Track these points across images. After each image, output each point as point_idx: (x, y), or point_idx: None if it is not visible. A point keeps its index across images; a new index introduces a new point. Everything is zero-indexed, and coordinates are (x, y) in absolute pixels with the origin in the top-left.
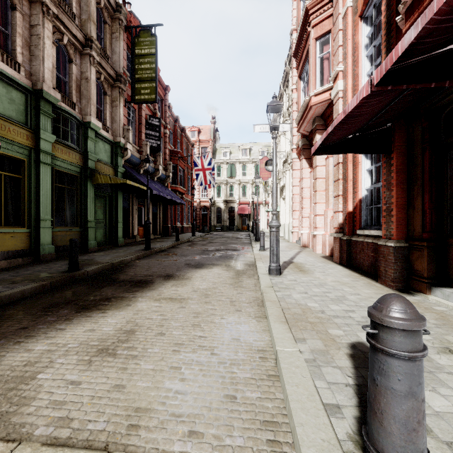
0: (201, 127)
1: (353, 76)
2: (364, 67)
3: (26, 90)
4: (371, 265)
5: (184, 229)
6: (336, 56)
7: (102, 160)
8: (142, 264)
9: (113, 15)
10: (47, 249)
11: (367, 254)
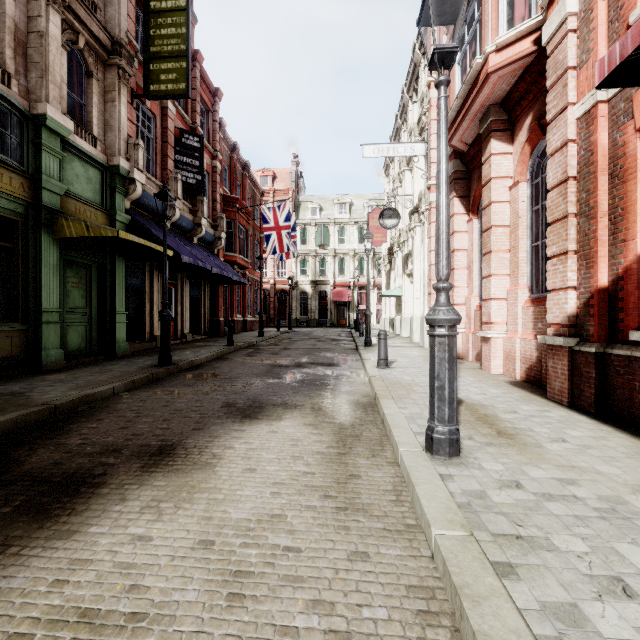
0: (277, 170)
1: None
2: None
3: None
4: None
5: (247, 325)
6: None
7: (82, 196)
8: (129, 404)
9: None
10: None
11: None
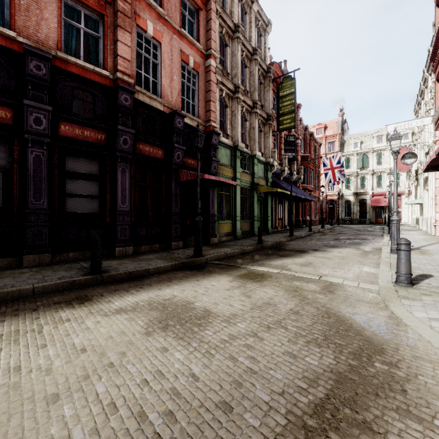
0: (327, 122)
1: None
2: None
3: (231, 148)
4: None
5: (312, 222)
6: None
7: (260, 176)
8: (293, 244)
9: (265, 75)
10: (239, 232)
11: None
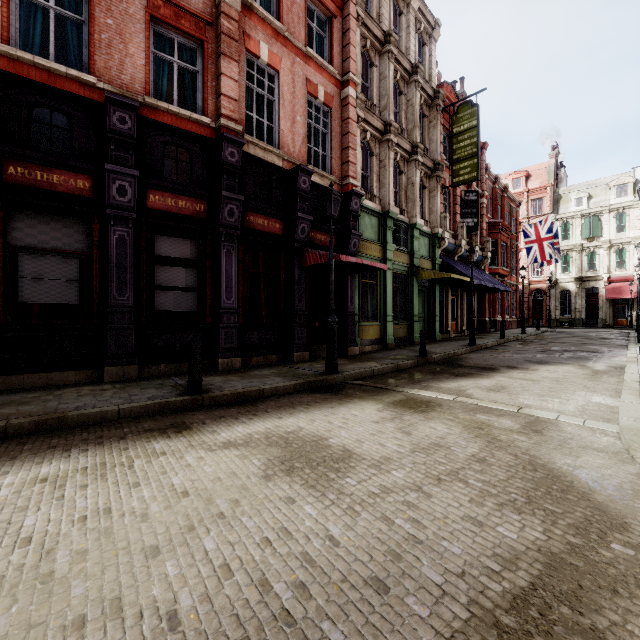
0: (530, 168)
1: None
2: None
3: (378, 215)
4: None
5: (506, 324)
6: None
7: (422, 255)
8: (475, 357)
9: (431, 104)
10: (390, 339)
11: None
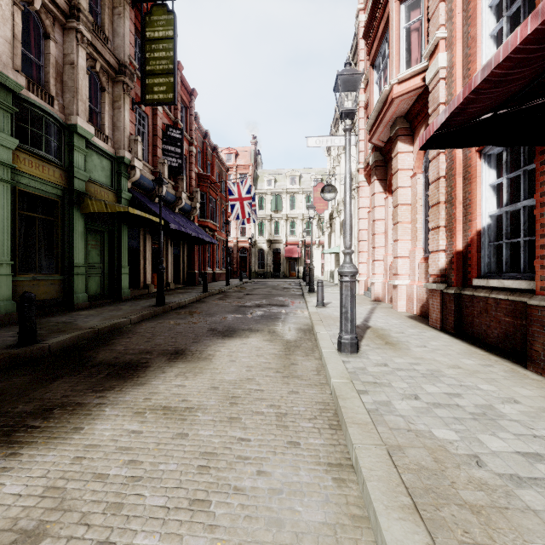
0: (239, 148)
1: (465, 43)
2: (485, 24)
3: None
4: (504, 336)
5: (216, 276)
6: (435, 17)
7: (98, 181)
8: (145, 329)
9: None
10: (2, 307)
11: (495, 318)
